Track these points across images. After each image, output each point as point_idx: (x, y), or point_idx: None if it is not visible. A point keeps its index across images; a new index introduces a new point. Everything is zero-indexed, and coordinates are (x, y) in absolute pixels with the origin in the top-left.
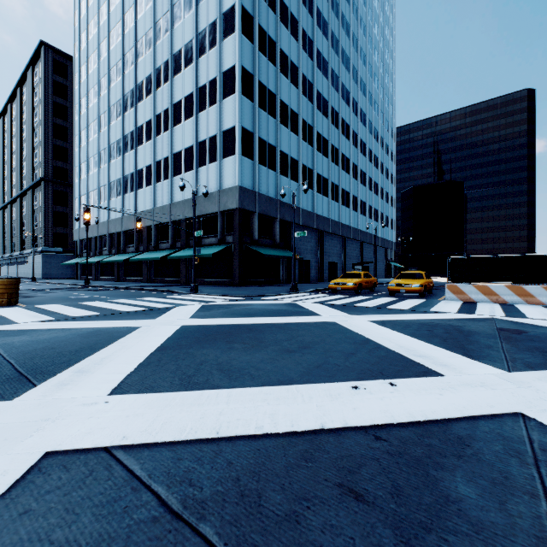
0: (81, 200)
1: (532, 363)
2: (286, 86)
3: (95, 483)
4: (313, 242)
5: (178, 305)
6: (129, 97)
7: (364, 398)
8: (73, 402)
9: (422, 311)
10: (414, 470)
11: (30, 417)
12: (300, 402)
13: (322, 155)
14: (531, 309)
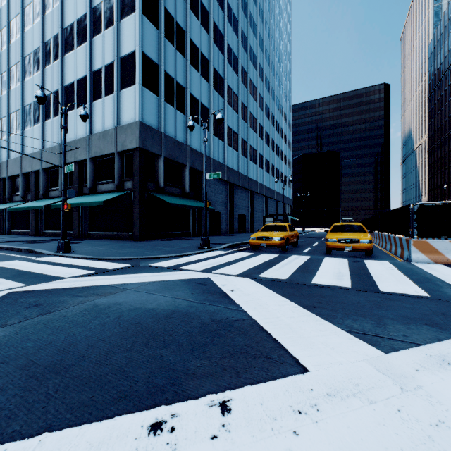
0: None
1: None
2: (197, 27)
3: None
4: (224, 194)
5: None
6: (15, 23)
7: None
8: None
9: None
10: None
11: None
12: None
13: (232, 110)
14: None
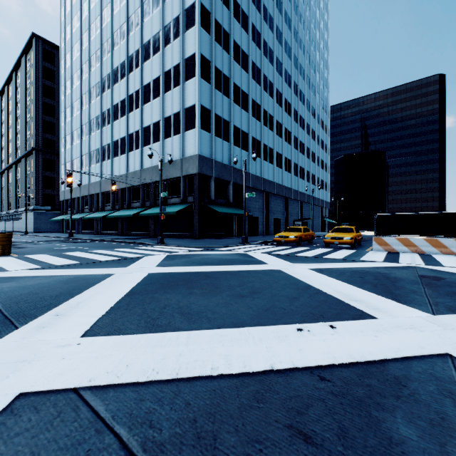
0: (66, 166)
1: (452, 307)
2: (238, 71)
3: (62, 425)
4: (260, 201)
5: (146, 255)
6: (106, 80)
7: (308, 340)
8: (49, 344)
9: (354, 260)
10: (357, 411)
11: (8, 358)
12: (251, 343)
13: (268, 129)
14: (445, 259)
